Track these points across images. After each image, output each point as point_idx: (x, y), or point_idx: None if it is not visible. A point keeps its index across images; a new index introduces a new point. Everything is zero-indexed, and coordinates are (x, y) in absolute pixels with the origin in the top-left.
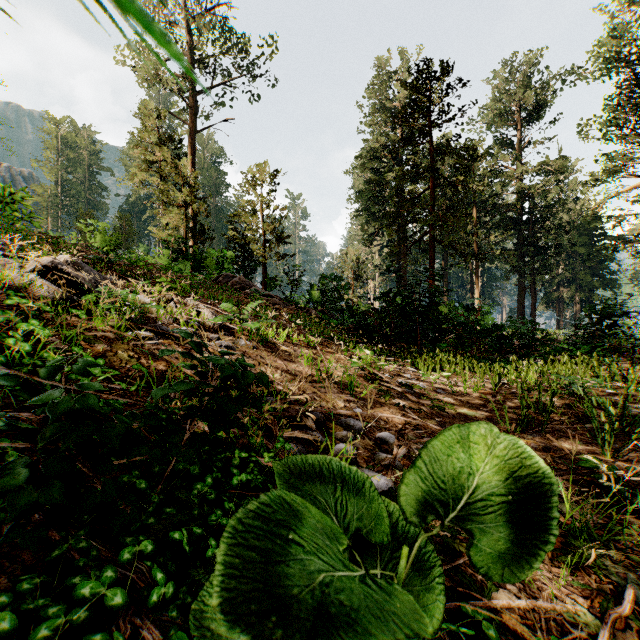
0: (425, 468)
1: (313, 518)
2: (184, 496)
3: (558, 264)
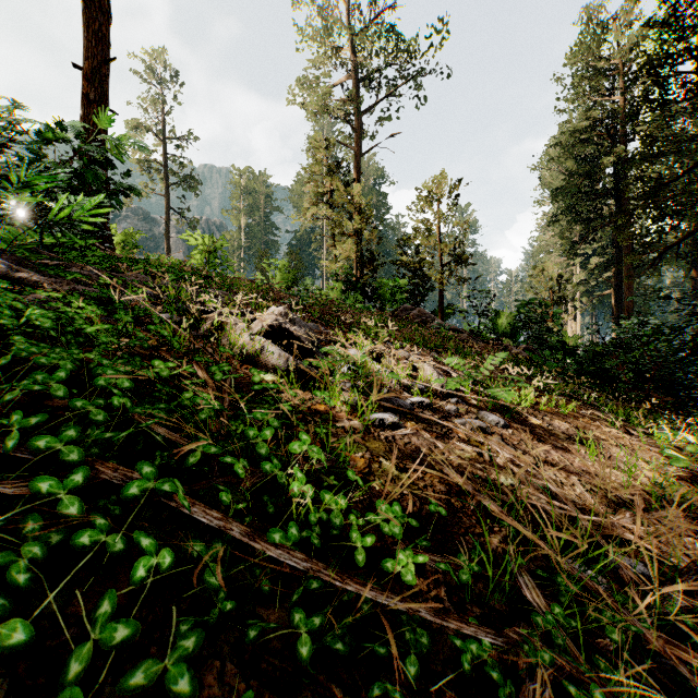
0: None
1: None
2: None
3: None
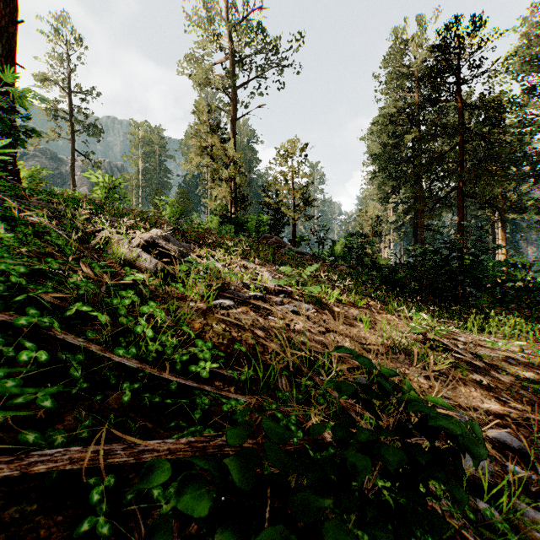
0: None
1: None
2: None
3: None
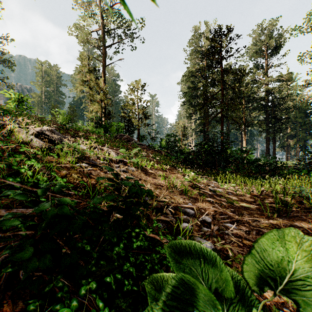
0: (258, 255)
1: (201, 292)
2: (109, 254)
3: (287, 127)
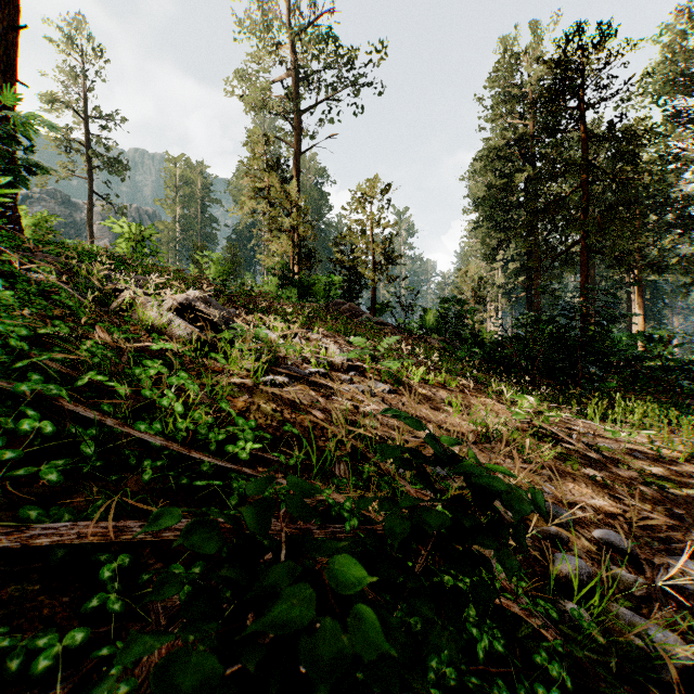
0: None
1: None
2: (419, 685)
3: None
